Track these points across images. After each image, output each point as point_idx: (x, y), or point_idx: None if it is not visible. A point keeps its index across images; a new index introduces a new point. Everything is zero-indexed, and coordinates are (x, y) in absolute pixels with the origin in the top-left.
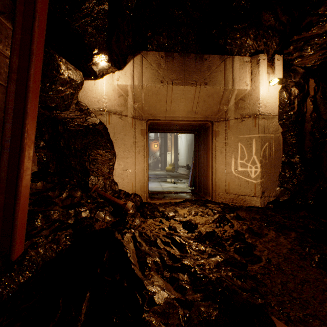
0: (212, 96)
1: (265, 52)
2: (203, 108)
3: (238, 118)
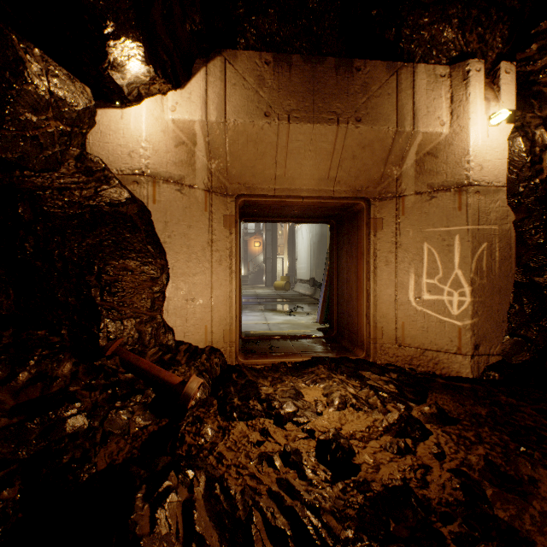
0: (371, 146)
1: (480, 58)
2: (351, 171)
3: (423, 193)
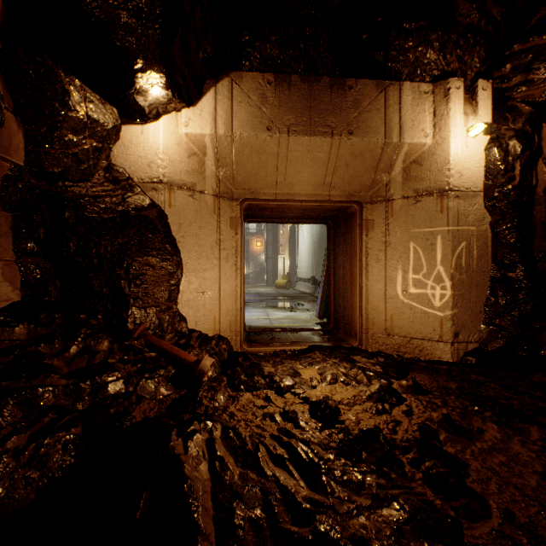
0: (362, 156)
1: (460, 76)
2: (345, 177)
3: (409, 197)
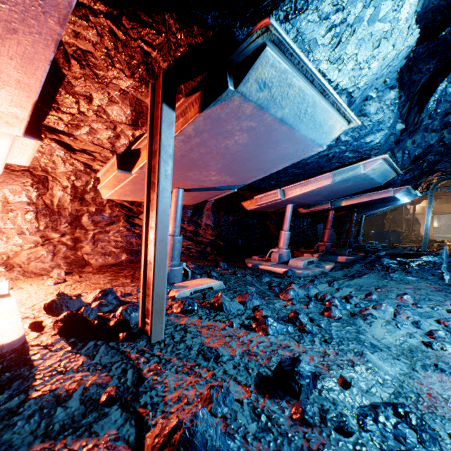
0: None
1: None
2: None
3: None
